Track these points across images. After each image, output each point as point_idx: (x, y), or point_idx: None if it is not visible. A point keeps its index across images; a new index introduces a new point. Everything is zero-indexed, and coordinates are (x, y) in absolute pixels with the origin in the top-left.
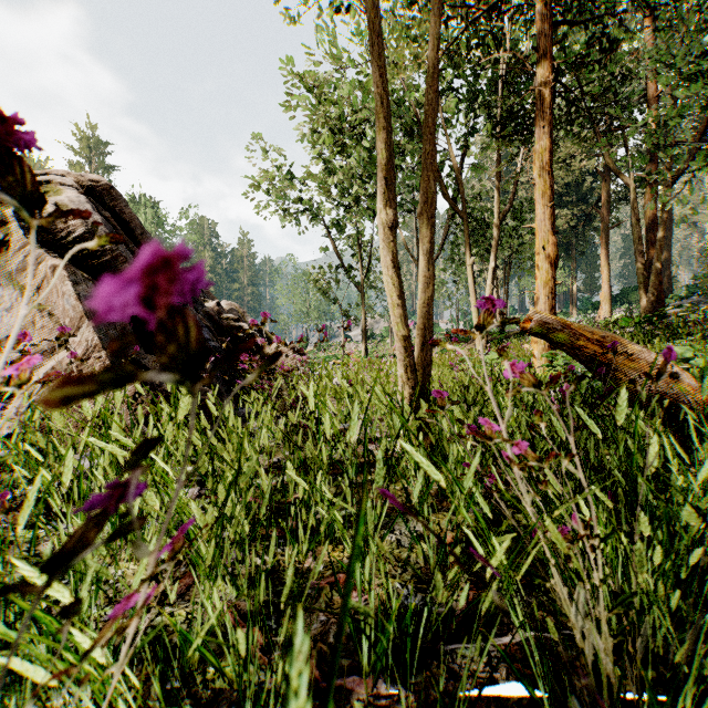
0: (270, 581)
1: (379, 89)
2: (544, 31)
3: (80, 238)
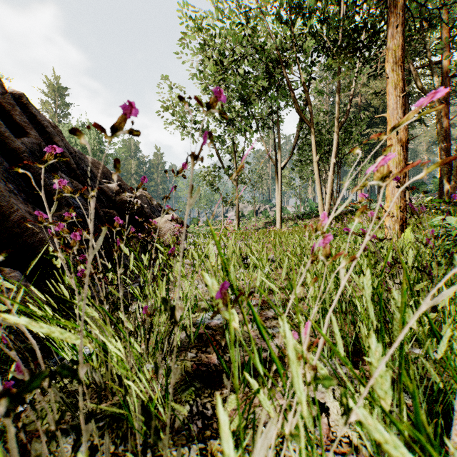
0: None
1: None
2: None
3: None
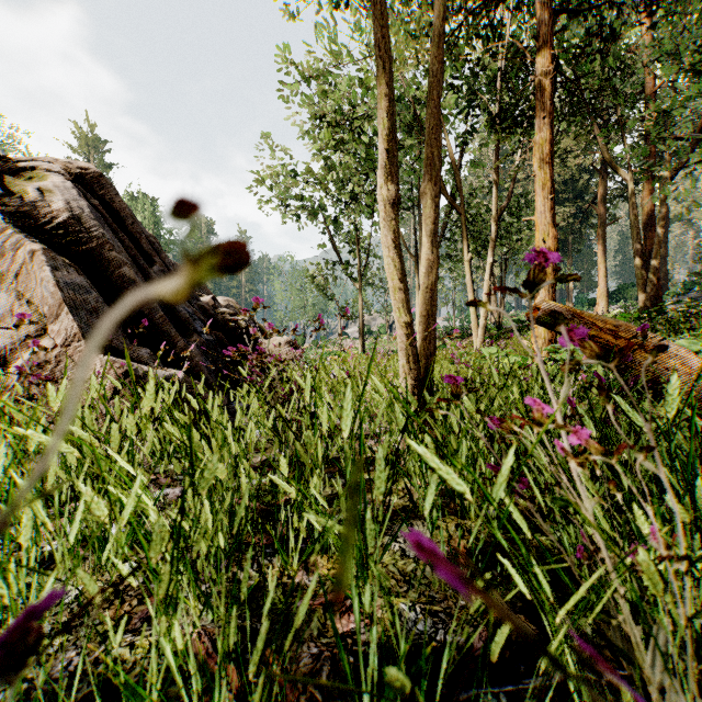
0: (248, 609)
1: (379, 50)
2: (545, 20)
3: (64, 224)
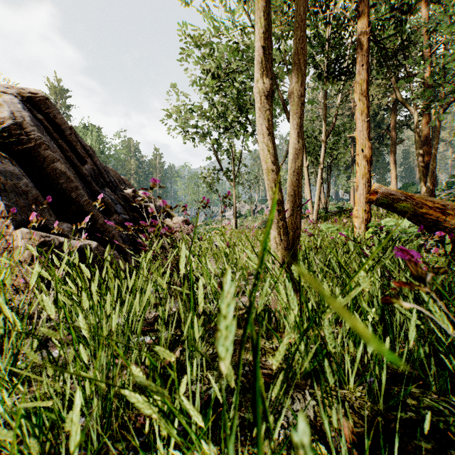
0: None
1: None
2: None
3: (8, 128)
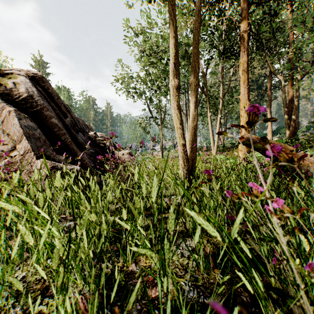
0: (105, 288)
1: (170, 16)
2: (244, 7)
3: (25, 98)
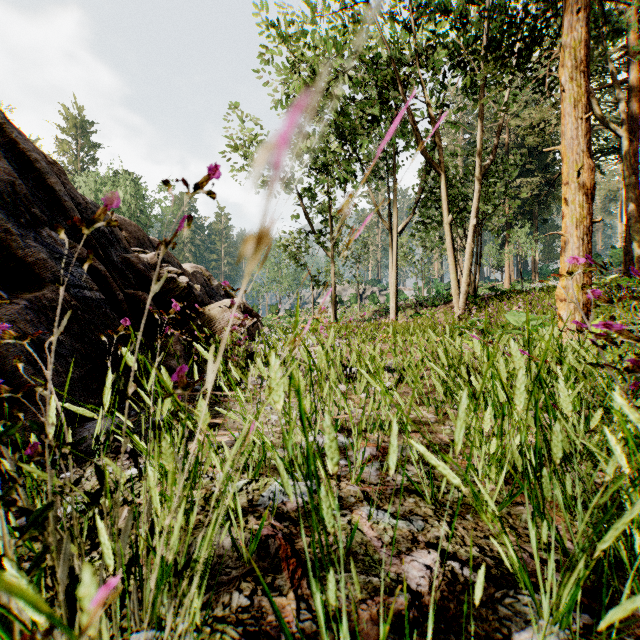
0: None
1: None
2: None
3: None
